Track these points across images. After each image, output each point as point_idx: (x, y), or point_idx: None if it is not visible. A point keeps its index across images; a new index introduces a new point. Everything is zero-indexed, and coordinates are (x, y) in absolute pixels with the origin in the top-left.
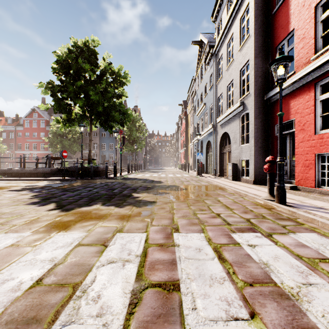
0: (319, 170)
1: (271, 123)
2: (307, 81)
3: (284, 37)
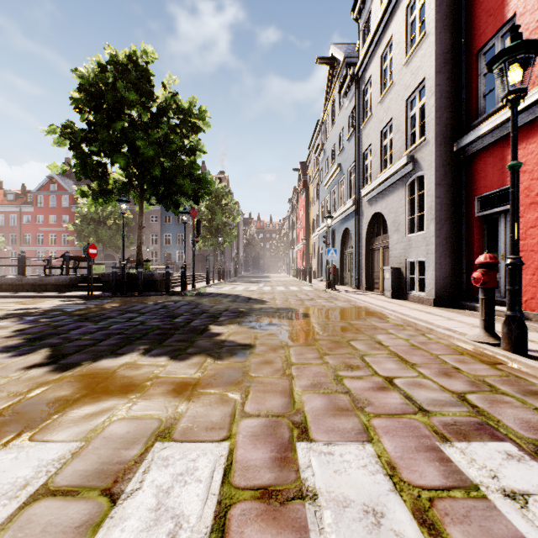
0: None
1: (466, 193)
2: None
3: (495, 31)
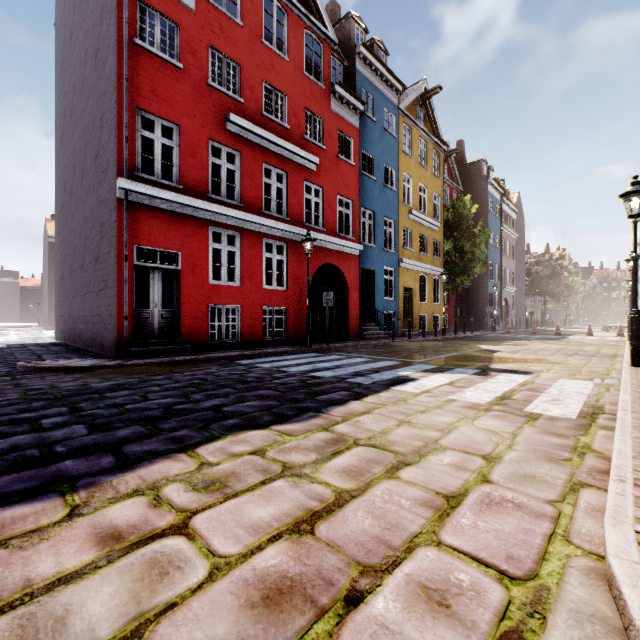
0: None
1: None
2: None
3: None
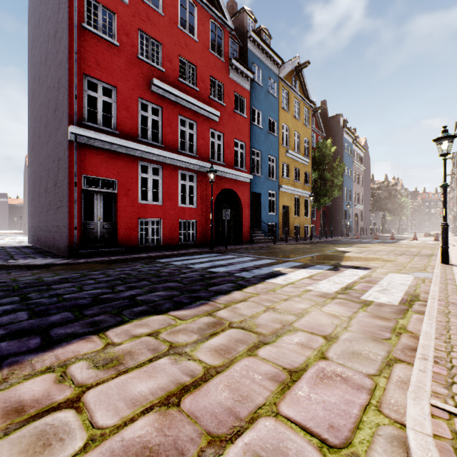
0: None
1: None
2: None
3: None
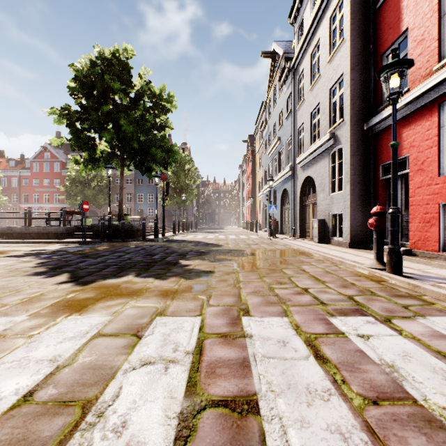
0: (445, 227)
1: (374, 162)
2: (427, 101)
3: (393, 40)
